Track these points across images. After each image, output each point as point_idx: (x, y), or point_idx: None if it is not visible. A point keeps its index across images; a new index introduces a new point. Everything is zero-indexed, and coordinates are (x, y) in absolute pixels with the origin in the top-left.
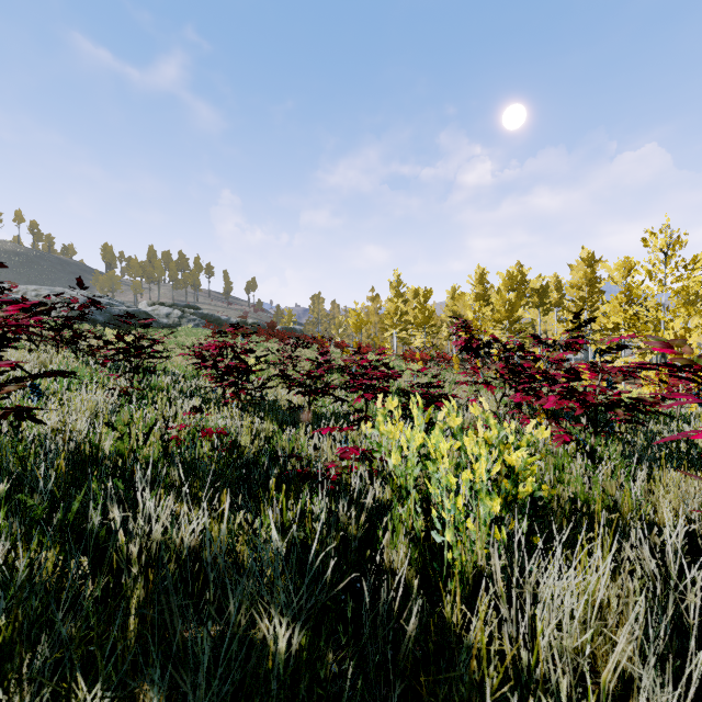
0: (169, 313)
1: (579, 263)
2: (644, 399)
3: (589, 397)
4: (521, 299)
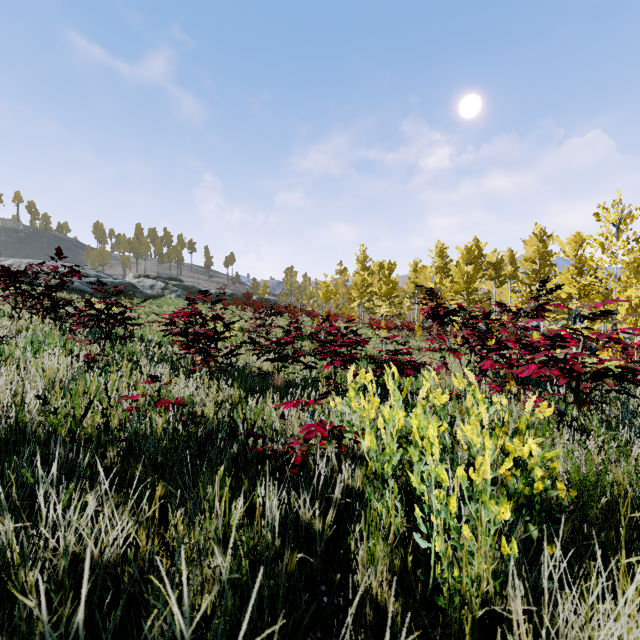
0: (153, 284)
1: (532, 238)
2: (635, 368)
3: (576, 366)
4: (478, 272)
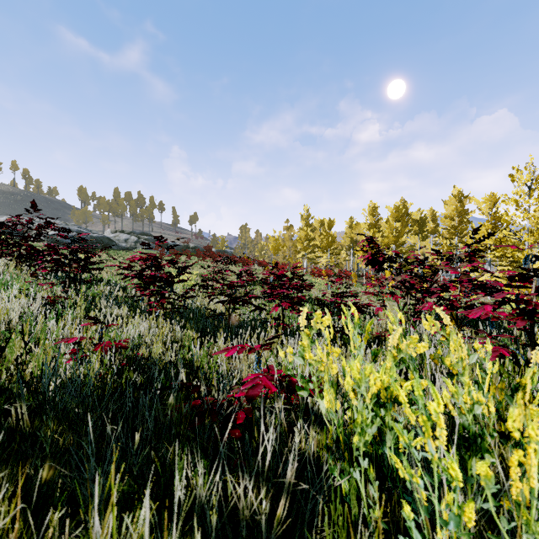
0: (127, 238)
1: (451, 199)
2: None
3: None
4: (405, 228)
